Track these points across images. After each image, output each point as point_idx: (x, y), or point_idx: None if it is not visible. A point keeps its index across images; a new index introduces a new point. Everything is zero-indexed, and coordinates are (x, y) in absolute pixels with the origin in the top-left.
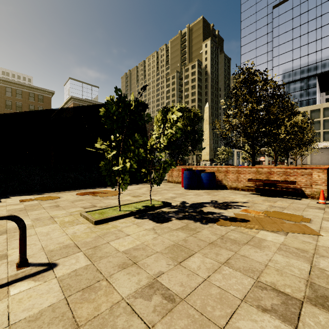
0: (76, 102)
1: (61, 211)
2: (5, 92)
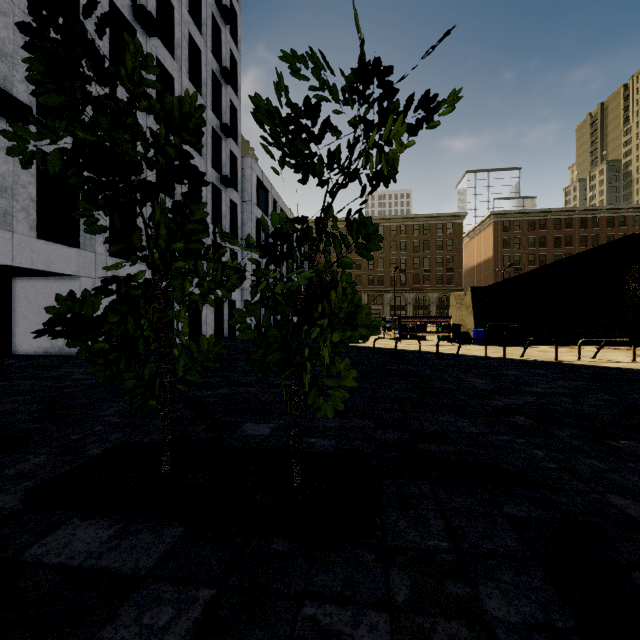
0: (498, 219)
1: (607, 353)
2: (413, 232)
